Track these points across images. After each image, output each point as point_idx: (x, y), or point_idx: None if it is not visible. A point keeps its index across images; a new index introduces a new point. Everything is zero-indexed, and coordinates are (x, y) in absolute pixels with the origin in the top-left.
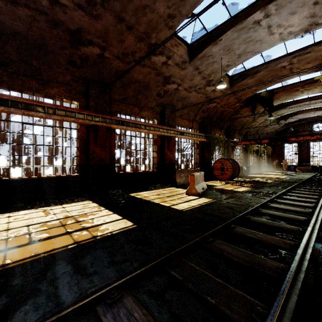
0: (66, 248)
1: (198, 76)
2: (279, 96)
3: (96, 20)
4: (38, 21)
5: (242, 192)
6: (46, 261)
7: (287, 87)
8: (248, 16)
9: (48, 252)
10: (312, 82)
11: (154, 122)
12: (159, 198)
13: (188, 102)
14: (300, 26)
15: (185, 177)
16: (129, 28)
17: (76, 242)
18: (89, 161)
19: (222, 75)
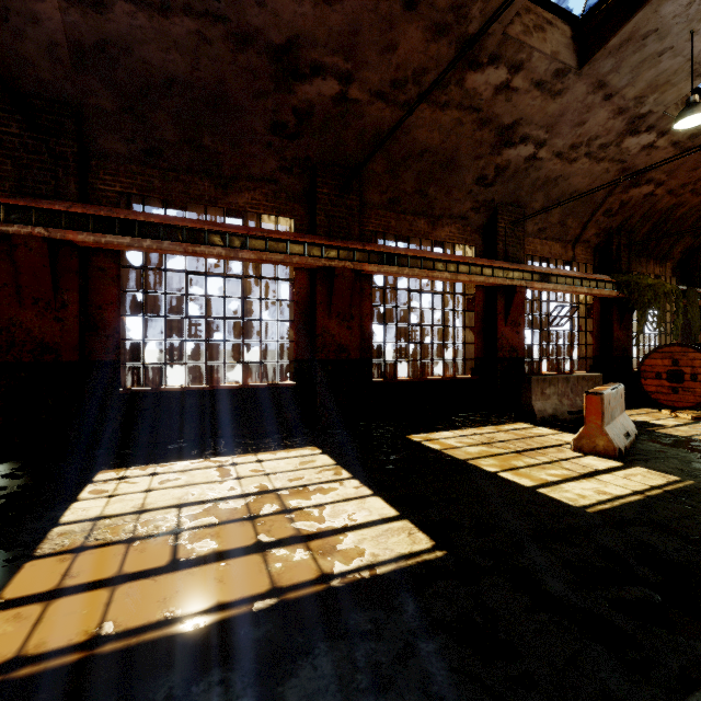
0: (248, 608)
1: (602, 109)
2: None
3: (329, 5)
4: (210, 43)
5: None
6: (190, 654)
7: None
8: None
9: (201, 616)
10: None
11: (467, 253)
12: (493, 456)
13: (563, 192)
14: None
15: (557, 397)
16: (409, 5)
17: (277, 588)
18: (315, 353)
19: (686, 92)
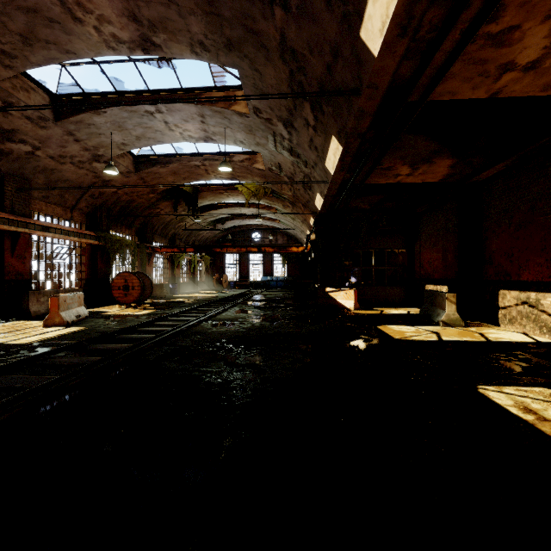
0: None
1: (75, 145)
2: (206, 195)
3: None
4: None
5: (139, 315)
6: None
7: (212, 187)
8: (137, 102)
9: None
10: (233, 188)
11: None
12: None
13: (60, 178)
14: (197, 134)
15: None
16: None
17: None
18: None
19: (119, 153)
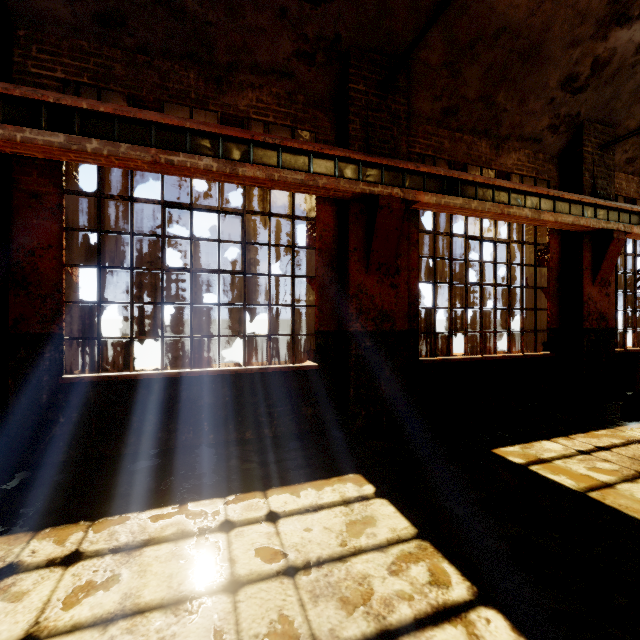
0: None
1: None
2: None
3: None
4: None
5: None
6: None
7: None
8: None
9: None
10: None
11: None
12: None
13: None
14: None
15: None
16: None
17: None
18: (347, 322)
19: None
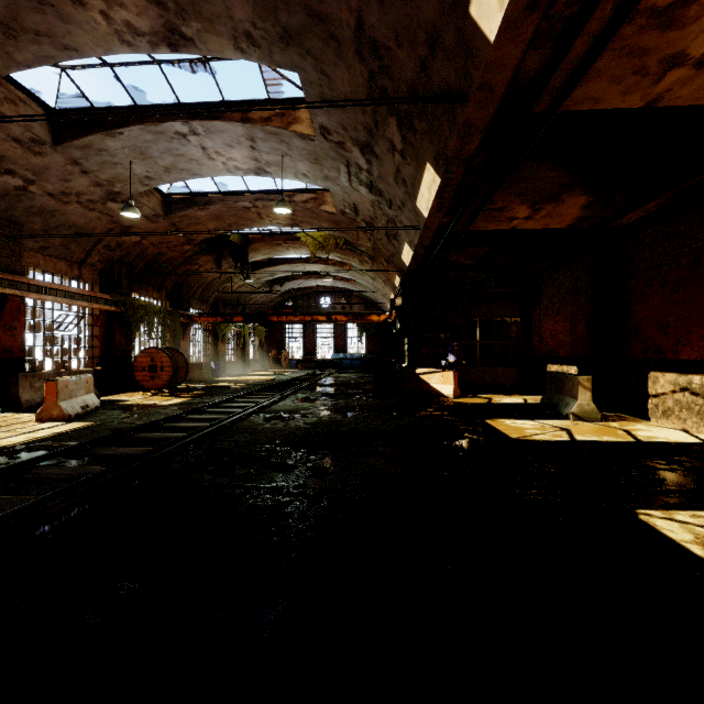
0: None
1: (83, 178)
2: (259, 247)
3: None
4: None
5: (168, 405)
6: None
7: (267, 236)
8: (164, 120)
9: None
10: (295, 238)
11: None
12: None
13: (63, 223)
14: (246, 165)
15: None
16: None
17: None
18: None
19: (142, 190)
